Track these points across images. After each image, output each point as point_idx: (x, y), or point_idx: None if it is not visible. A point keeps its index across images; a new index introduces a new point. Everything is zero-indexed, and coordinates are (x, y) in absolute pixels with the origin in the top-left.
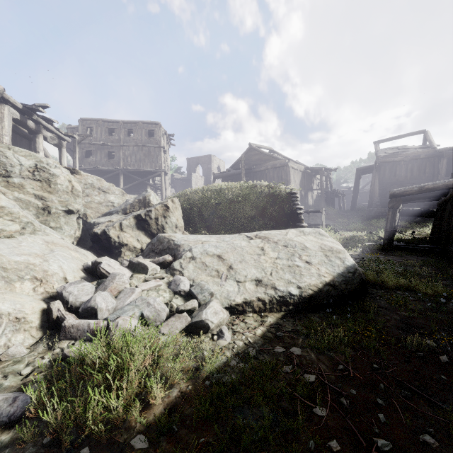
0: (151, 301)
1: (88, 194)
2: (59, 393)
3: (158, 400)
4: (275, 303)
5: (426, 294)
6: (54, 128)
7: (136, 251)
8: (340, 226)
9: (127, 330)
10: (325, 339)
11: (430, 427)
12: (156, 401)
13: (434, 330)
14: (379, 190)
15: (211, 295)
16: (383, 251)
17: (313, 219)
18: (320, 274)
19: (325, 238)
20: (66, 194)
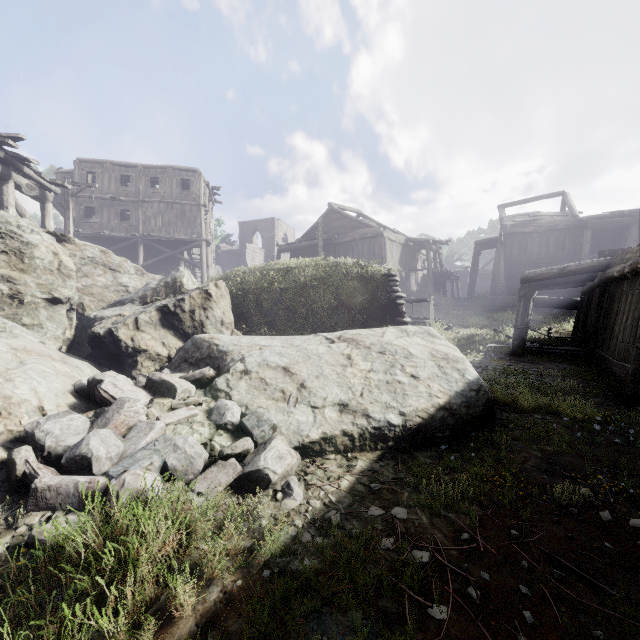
0: (179, 442)
1: (87, 273)
2: (16, 609)
3: (187, 609)
4: (368, 438)
5: (574, 419)
6: (32, 172)
7: (160, 360)
8: (453, 321)
9: (140, 491)
10: (441, 492)
11: (597, 628)
12: (183, 612)
13: (588, 471)
14: (504, 272)
15: (274, 429)
16: (513, 356)
17: (418, 310)
18: (432, 393)
19: (437, 341)
20: (50, 273)
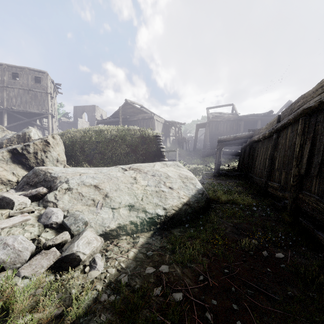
0: (9, 241)
1: None
2: None
3: None
4: (146, 224)
5: (244, 205)
6: None
7: (11, 184)
8: (187, 161)
9: None
10: (187, 252)
11: (273, 323)
12: None
13: (254, 231)
14: (209, 139)
15: (86, 224)
16: (214, 177)
17: (170, 156)
18: (180, 196)
19: (182, 169)
20: None
